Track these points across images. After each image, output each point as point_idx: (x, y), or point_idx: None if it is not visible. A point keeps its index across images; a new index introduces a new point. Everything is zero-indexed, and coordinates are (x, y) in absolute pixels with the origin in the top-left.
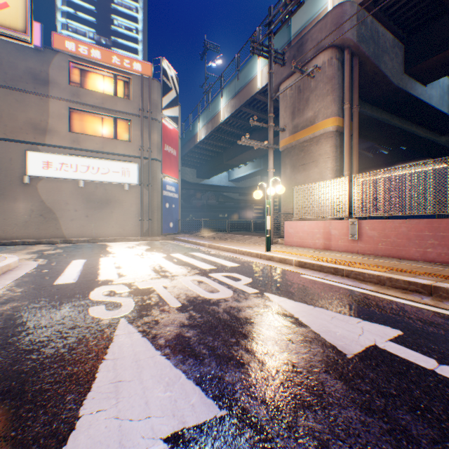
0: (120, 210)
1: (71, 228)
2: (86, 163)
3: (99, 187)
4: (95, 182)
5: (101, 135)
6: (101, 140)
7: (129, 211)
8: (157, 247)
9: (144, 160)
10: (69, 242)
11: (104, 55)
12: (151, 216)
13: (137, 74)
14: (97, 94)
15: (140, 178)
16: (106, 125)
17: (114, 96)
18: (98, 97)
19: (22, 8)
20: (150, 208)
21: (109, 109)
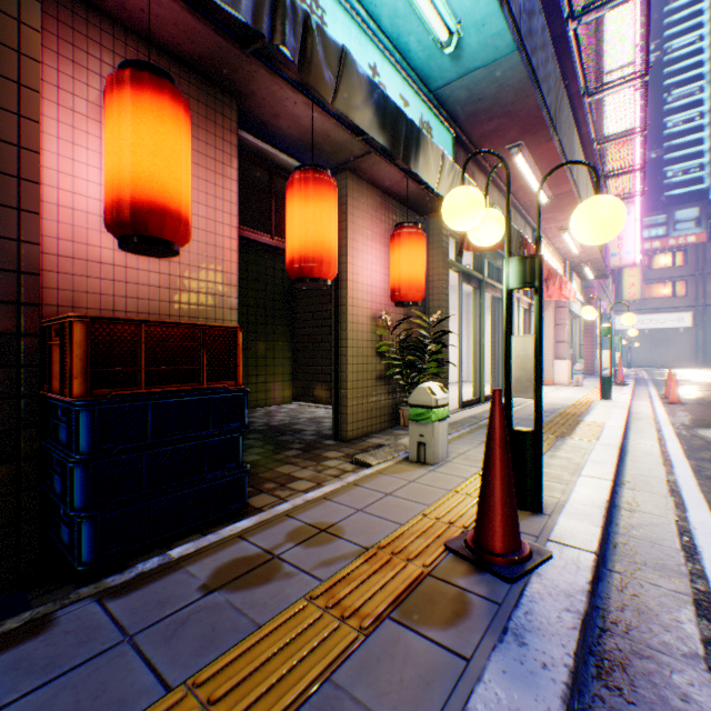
0: (673, 346)
1: (637, 359)
2: (647, 318)
3: (656, 332)
4: (654, 329)
5: (658, 295)
6: (658, 300)
7: (682, 347)
8: (700, 370)
9: (696, 308)
10: (638, 367)
11: (660, 243)
12: (704, 350)
13: (689, 244)
14: (655, 270)
15: (692, 322)
16: (662, 288)
17: (669, 267)
18: (656, 272)
19: (638, 293)
20: (702, 344)
21: (665, 277)
